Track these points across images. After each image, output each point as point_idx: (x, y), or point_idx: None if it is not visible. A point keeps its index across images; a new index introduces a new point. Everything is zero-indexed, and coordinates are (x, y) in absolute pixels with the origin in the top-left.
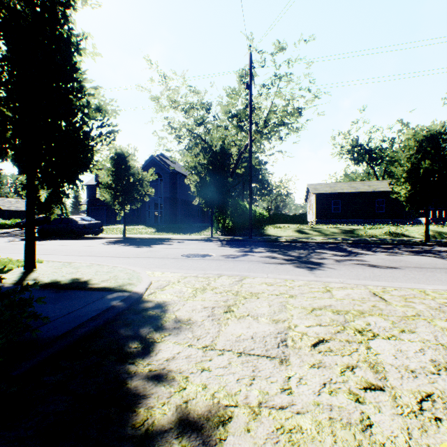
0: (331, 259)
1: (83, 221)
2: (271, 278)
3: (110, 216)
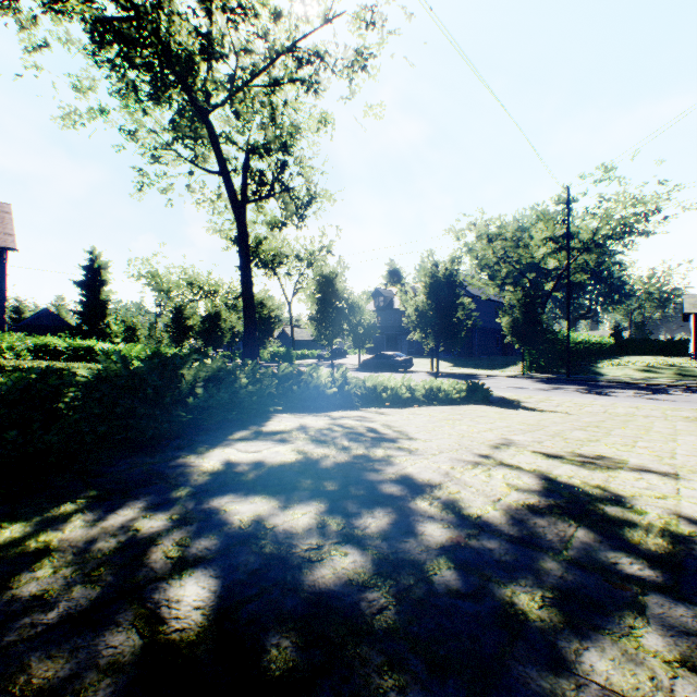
0: (626, 395)
1: (399, 357)
2: (565, 398)
3: (389, 345)
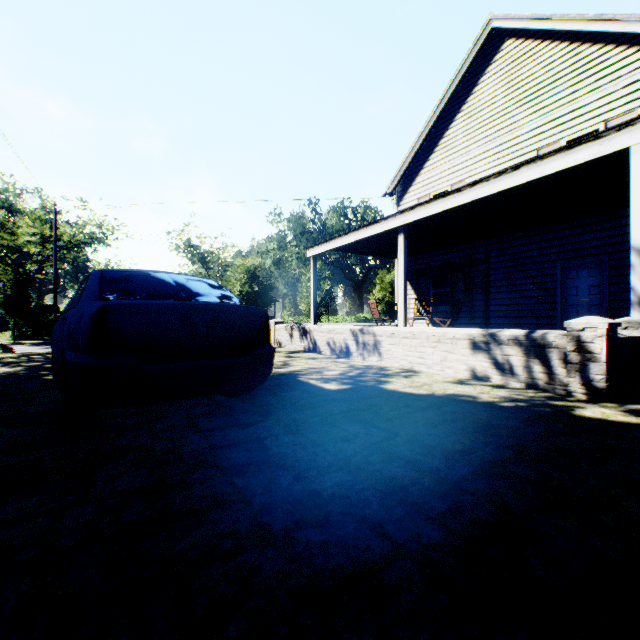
0: None
1: None
2: None
3: None
